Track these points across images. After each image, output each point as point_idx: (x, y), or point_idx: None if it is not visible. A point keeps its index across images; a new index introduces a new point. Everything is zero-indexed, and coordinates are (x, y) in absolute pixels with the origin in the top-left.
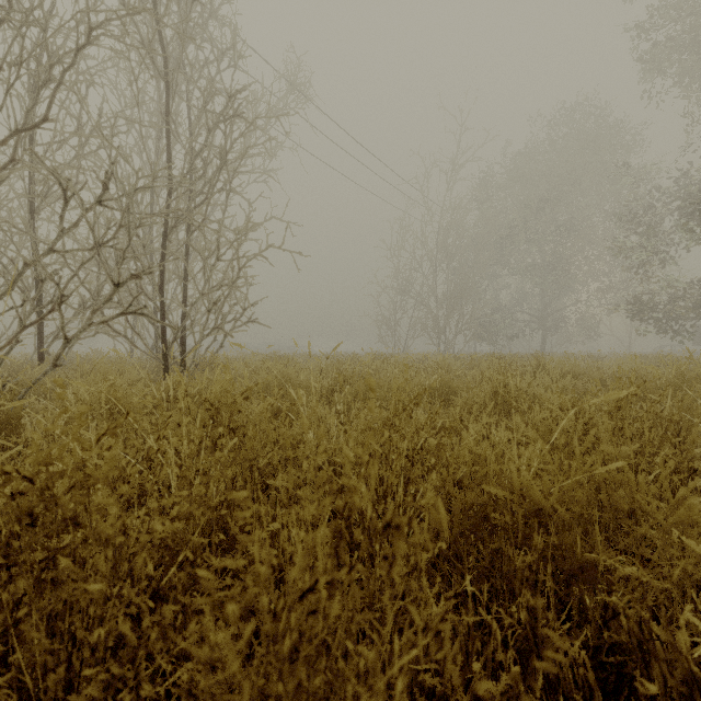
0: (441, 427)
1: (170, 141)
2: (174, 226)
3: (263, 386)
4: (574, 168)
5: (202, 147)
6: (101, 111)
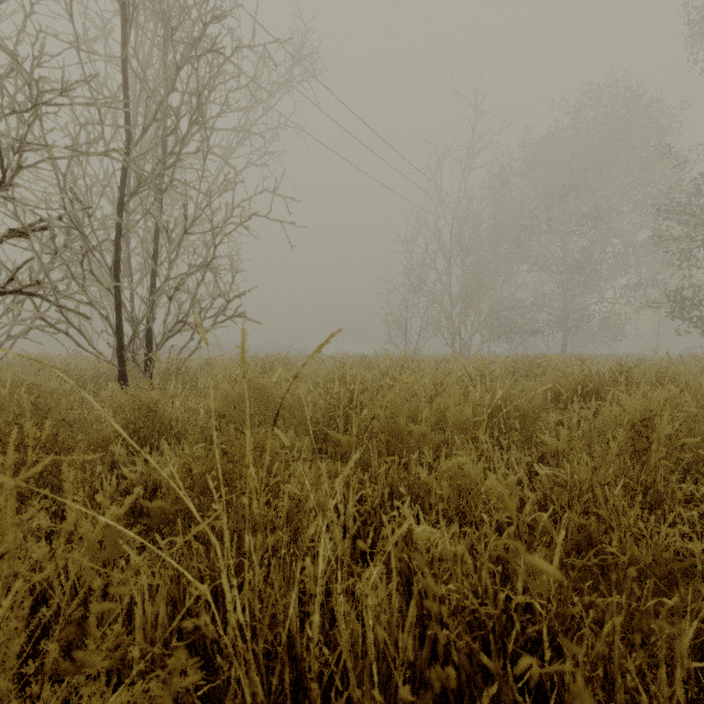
0: (578, 532)
1: (127, 82)
2: (134, 192)
3: (222, 407)
4: (599, 155)
5: (168, 90)
6: (42, 47)
